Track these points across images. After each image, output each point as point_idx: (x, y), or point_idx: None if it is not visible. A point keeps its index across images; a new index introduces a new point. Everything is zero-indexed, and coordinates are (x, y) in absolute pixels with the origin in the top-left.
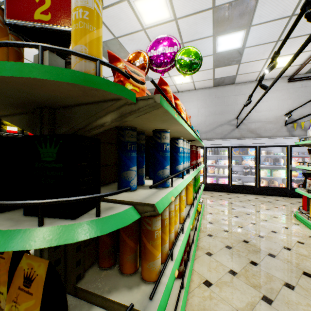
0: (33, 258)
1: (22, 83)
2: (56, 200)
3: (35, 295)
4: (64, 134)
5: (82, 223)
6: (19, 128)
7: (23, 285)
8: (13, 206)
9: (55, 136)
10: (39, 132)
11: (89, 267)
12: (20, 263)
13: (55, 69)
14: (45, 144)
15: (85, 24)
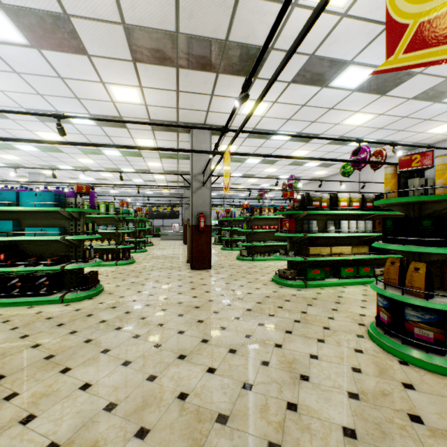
0: (417, 262)
1: (418, 201)
2: (432, 239)
3: (421, 273)
4: (434, 216)
5: (444, 249)
6: (347, 203)
7: (414, 270)
8: (405, 243)
9: (429, 217)
10: (412, 214)
11: (435, 289)
12: (410, 264)
13: (433, 196)
14: (424, 220)
15: (443, 171)
